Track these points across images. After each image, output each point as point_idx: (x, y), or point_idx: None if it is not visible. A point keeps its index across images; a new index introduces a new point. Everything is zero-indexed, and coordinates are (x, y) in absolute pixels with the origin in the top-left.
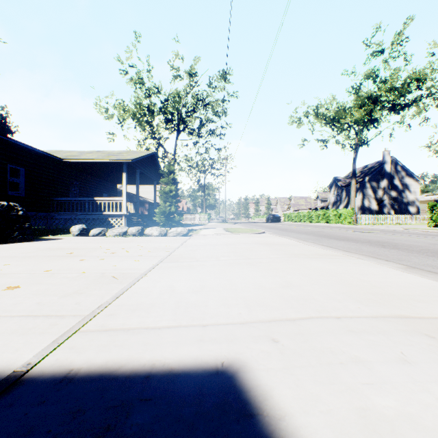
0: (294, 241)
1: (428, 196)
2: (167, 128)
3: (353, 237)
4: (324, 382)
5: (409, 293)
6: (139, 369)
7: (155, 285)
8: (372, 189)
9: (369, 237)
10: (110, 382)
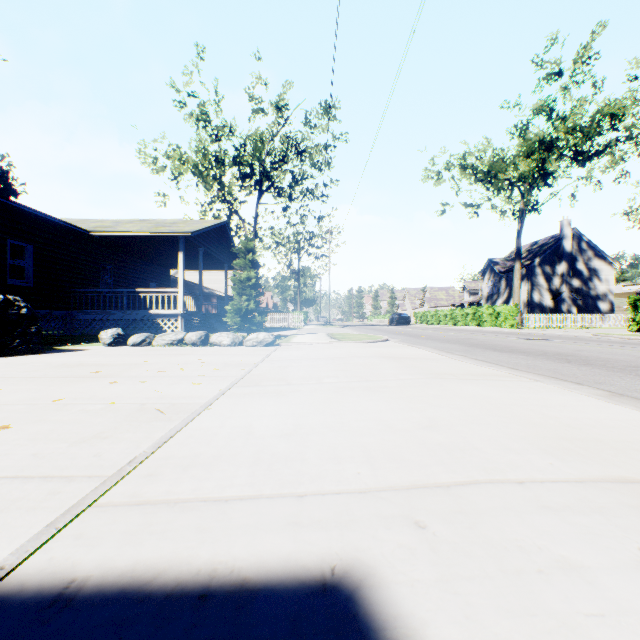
0: (433, 354)
1: (627, 286)
2: (244, 186)
3: (520, 348)
4: (516, 612)
5: (625, 438)
6: (189, 580)
7: (223, 423)
8: (545, 276)
9: (544, 348)
10: (136, 606)
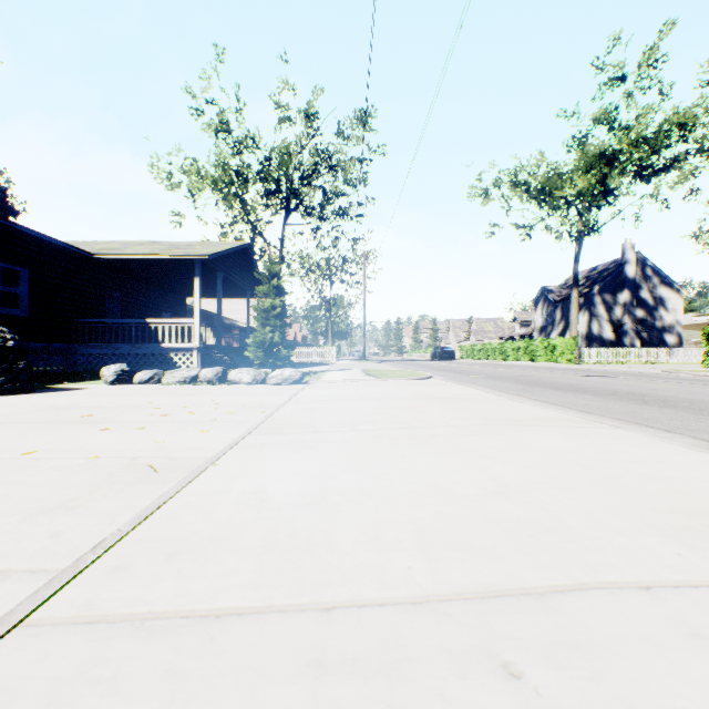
0: (486, 394)
1: (698, 316)
2: (269, 205)
3: (585, 386)
4: None
5: None
6: None
7: (230, 486)
8: (605, 305)
9: (612, 386)
10: None
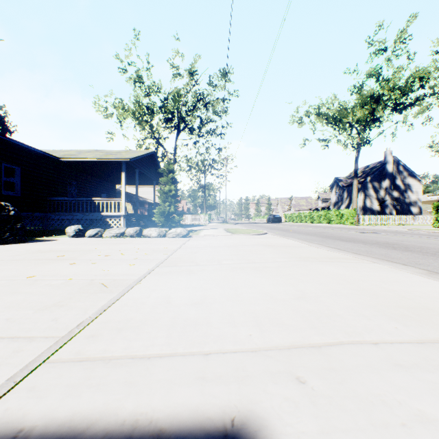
0: (299, 243)
1: (431, 196)
2: (167, 127)
3: (359, 238)
4: None
5: None
6: (116, 430)
7: (149, 294)
8: (374, 189)
9: (376, 238)
10: None
